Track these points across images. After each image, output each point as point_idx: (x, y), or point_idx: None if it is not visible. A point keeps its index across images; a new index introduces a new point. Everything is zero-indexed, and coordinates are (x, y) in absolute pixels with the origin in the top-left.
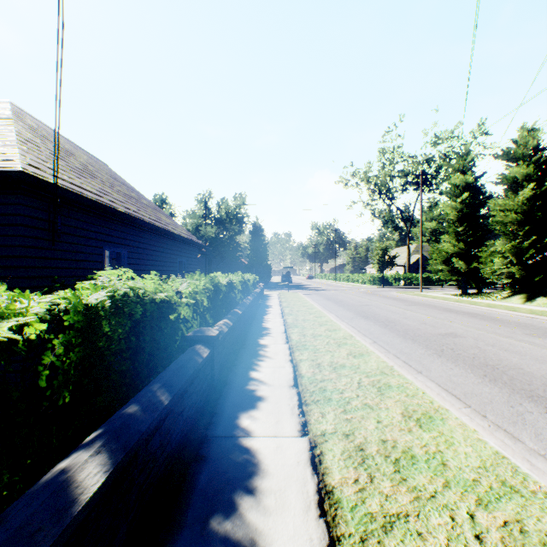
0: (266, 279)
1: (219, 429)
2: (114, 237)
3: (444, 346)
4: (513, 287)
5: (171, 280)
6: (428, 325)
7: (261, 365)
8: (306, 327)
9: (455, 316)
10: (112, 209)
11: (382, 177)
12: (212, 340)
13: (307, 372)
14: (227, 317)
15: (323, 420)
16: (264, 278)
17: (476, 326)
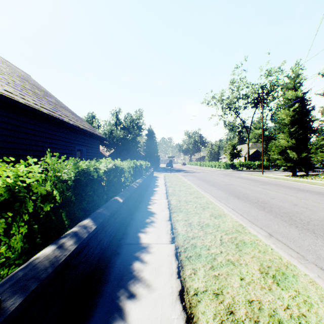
0: (156, 165)
1: None
2: None
3: None
4: None
5: None
6: (301, 207)
7: (129, 317)
8: (190, 212)
9: (312, 196)
10: None
11: (232, 98)
12: None
13: None
14: (95, 213)
15: None
16: (155, 164)
17: None
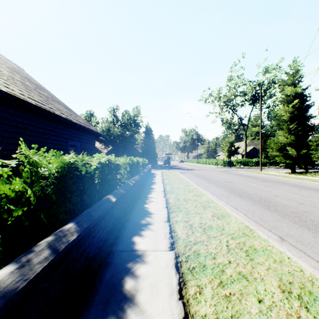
0: (153, 162)
1: None
2: None
3: None
4: None
5: None
6: (309, 205)
7: None
8: (190, 211)
9: (317, 194)
10: None
11: (229, 96)
12: None
13: None
14: (80, 216)
15: None
16: (152, 161)
17: None
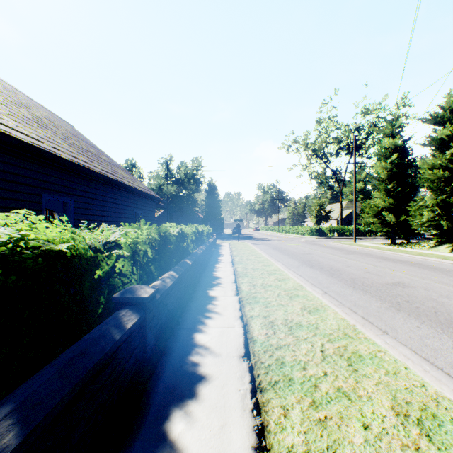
0: (219, 231)
1: (136, 445)
2: (56, 185)
3: (398, 298)
4: (440, 237)
5: (101, 229)
6: (372, 273)
7: (208, 324)
8: (255, 277)
9: (394, 265)
10: (48, 153)
11: (319, 143)
12: (144, 302)
13: (259, 334)
14: (174, 268)
15: (287, 425)
16: (217, 230)
17: (419, 275)
